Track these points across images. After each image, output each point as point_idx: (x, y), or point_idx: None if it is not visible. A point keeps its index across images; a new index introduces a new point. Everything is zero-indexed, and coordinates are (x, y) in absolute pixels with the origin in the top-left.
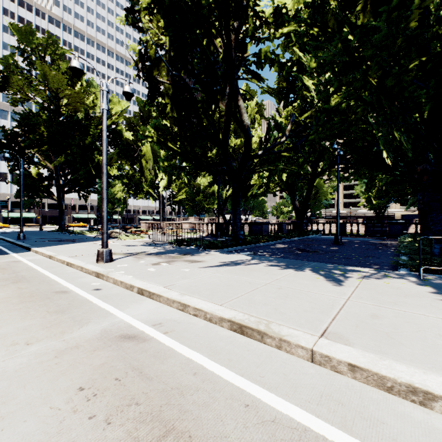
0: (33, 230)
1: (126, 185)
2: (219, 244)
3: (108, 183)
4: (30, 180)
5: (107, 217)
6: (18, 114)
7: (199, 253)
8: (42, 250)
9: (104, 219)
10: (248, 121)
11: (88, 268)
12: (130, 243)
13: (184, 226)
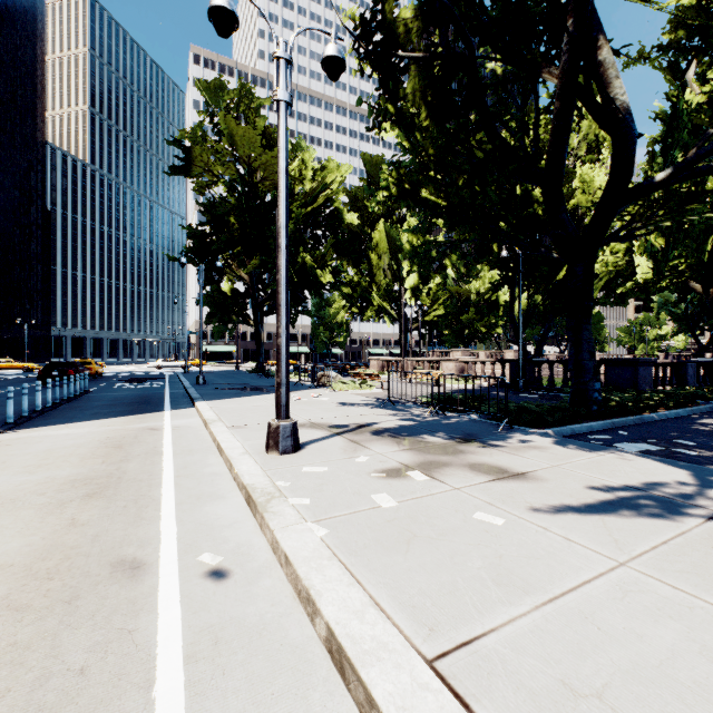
0: (230, 369)
1: (348, 299)
2: (545, 413)
3: (319, 295)
4: (221, 299)
5: (287, 347)
6: (205, 204)
7: (501, 440)
8: (204, 407)
9: (281, 354)
10: (625, 96)
11: (238, 470)
12: (347, 398)
13: (446, 367)
